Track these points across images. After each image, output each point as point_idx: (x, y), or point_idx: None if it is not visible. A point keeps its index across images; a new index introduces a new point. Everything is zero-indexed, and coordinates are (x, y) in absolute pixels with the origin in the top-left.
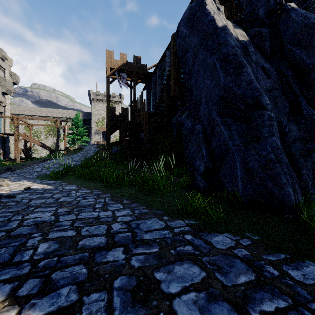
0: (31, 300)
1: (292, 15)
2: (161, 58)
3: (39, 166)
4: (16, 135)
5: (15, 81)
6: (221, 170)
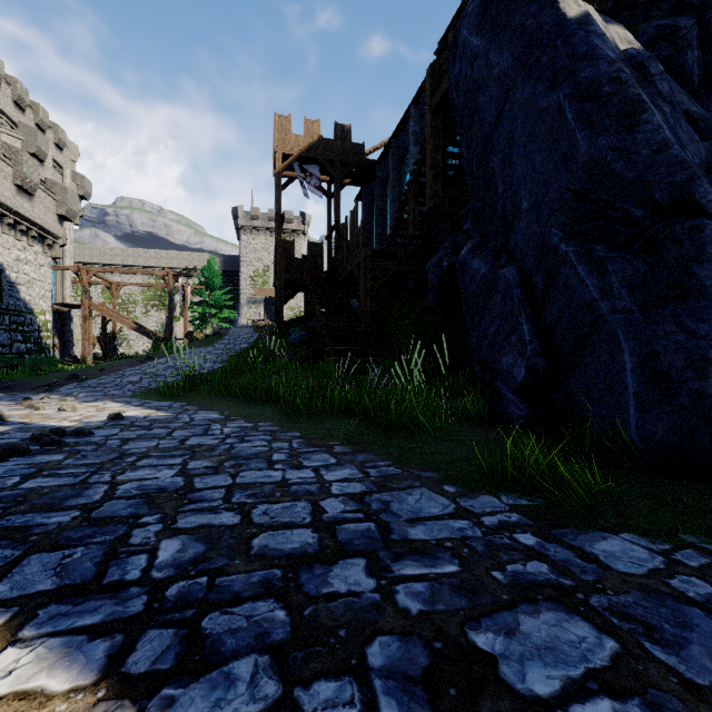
0: (162, 690)
1: None
2: (398, 127)
3: (134, 370)
4: (86, 306)
5: (84, 192)
6: (573, 375)
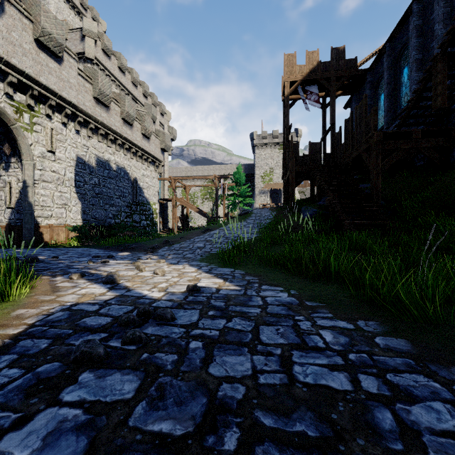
0: None
1: None
2: (394, 29)
3: (200, 238)
4: (174, 200)
5: (173, 136)
6: None
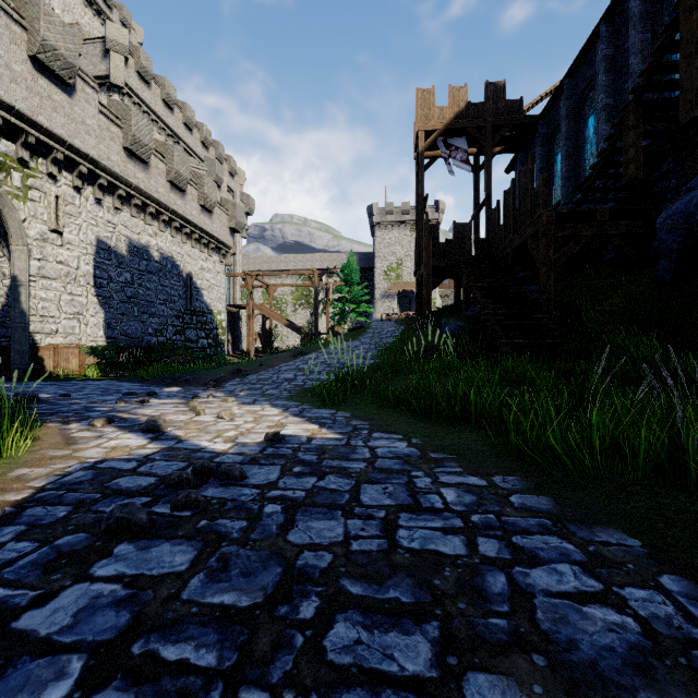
0: None
1: None
2: (575, 60)
3: (288, 366)
4: (250, 306)
5: (248, 209)
6: None
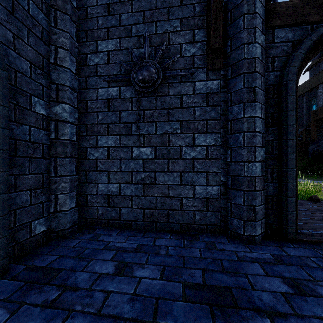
0: None
1: None
2: None
3: None
4: None
5: None
6: None
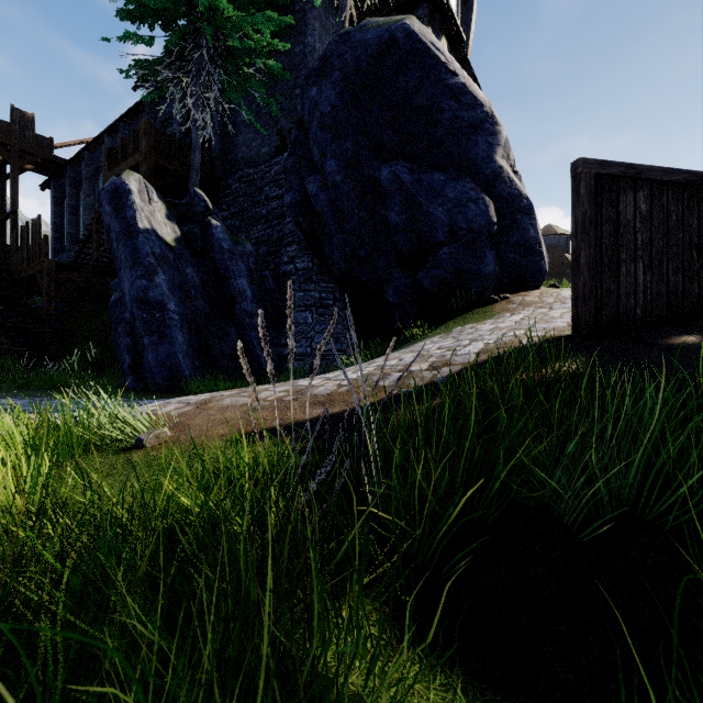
0: None
1: (213, 229)
2: (91, 144)
3: None
4: None
5: None
6: (143, 362)
